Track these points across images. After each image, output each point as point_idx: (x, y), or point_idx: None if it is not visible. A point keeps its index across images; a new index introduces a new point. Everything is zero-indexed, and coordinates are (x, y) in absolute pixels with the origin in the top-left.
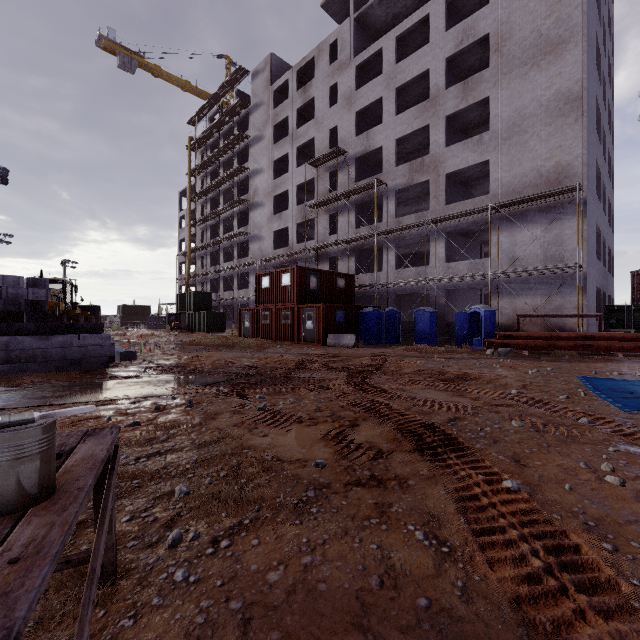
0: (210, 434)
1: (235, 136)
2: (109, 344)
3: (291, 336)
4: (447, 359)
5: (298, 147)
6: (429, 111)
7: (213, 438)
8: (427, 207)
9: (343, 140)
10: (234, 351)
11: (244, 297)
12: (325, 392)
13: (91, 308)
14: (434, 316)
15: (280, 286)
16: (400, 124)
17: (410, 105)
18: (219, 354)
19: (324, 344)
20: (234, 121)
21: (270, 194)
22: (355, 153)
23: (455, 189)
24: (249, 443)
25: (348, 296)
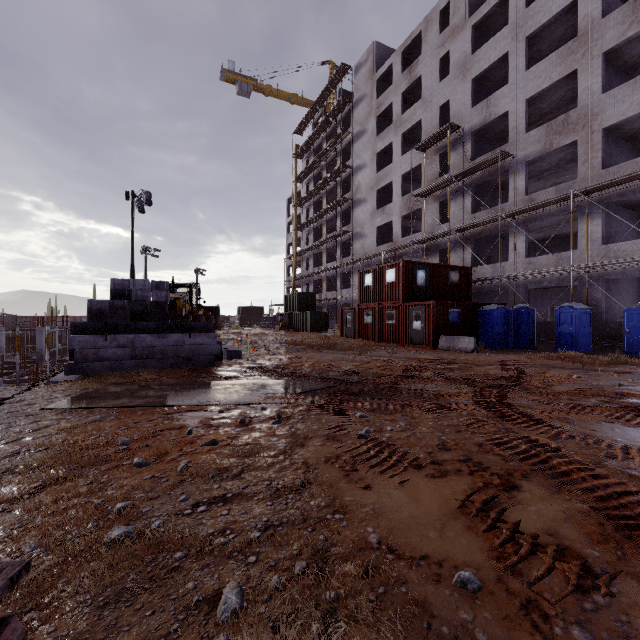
0: (293, 472)
1: (337, 135)
2: (215, 343)
3: (396, 337)
4: (620, 374)
5: (403, 134)
6: (576, 52)
7: (295, 483)
8: (570, 178)
9: (456, 115)
10: (335, 352)
11: (346, 297)
12: (448, 416)
13: (212, 309)
14: (586, 314)
15: (384, 283)
16: (533, 79)
17: (546, 55)
18: (319, 355)
19: (435, 347)
20: (337, 121)
21: (373, 189)
22: (471, 127)
23: (616, 147)
24: (344, 500)
25: (463, 292)
